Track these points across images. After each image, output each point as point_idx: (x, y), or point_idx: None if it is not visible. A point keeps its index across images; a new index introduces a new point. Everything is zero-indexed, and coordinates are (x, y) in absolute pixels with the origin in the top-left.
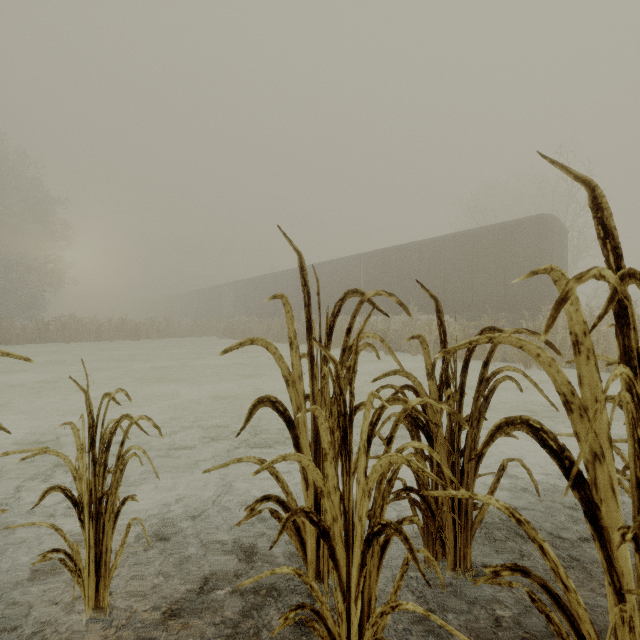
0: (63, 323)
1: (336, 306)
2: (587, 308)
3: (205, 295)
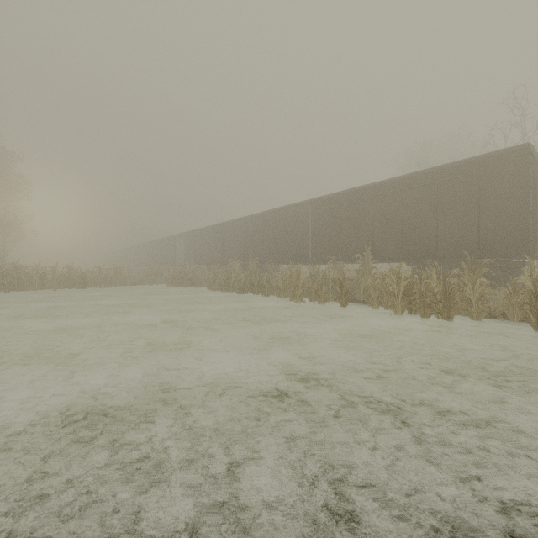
0: (3, 271)
1: None
2: None
3: (160, 245)
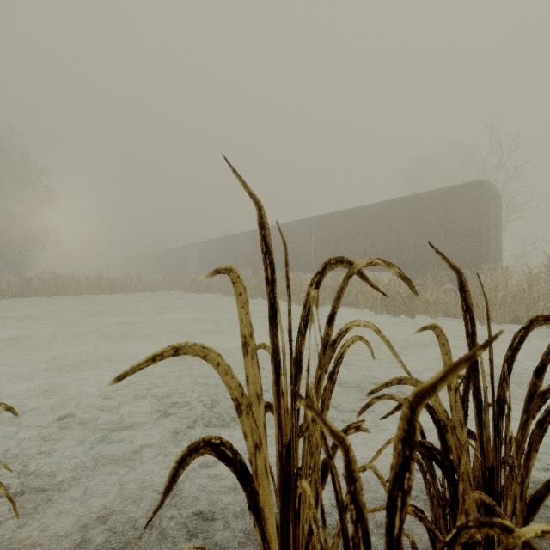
0: (44, 279)
1: (313, 282)
2: (515, 266)
3: (174, 254)
